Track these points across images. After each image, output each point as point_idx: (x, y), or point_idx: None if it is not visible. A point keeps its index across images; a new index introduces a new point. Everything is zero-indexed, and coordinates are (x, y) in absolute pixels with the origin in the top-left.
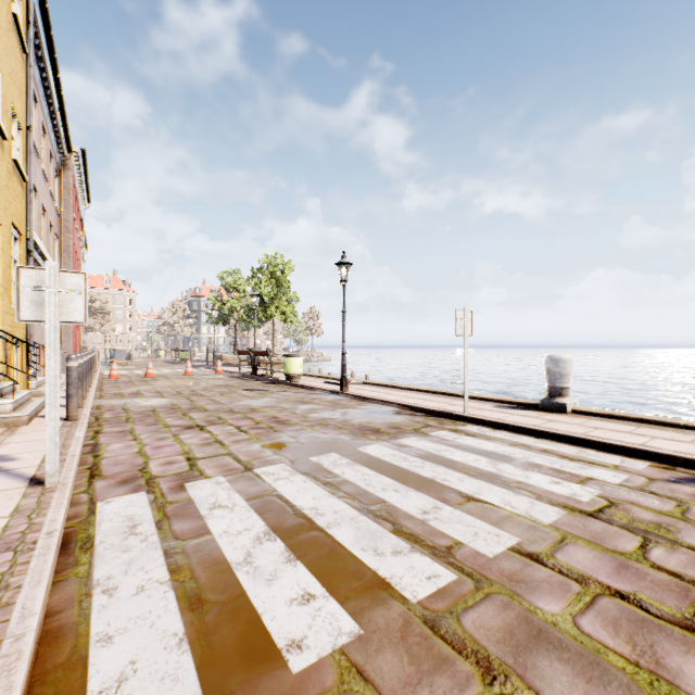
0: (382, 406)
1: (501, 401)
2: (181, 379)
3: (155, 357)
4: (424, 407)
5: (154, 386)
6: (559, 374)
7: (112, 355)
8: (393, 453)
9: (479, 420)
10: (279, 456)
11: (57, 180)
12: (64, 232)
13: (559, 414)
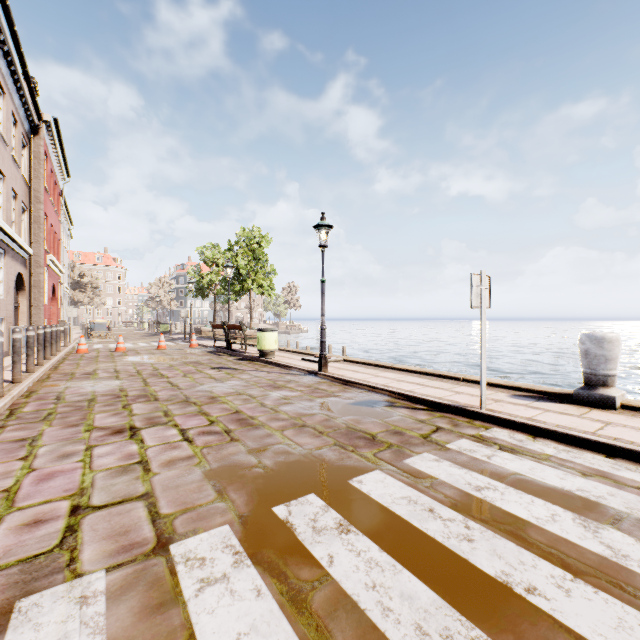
0: (370, 393)
1: (515, 388)
2: (151, 354)
3: (140, 330)
4: (424, 398)
5: (117, 363)
6: (603, 357)
7: (92, 328)
8: (408, 494)
9: (506, 421)
10: (224, 503)
11: (26, 149)
12: (35, 203)
13: (606, 410)
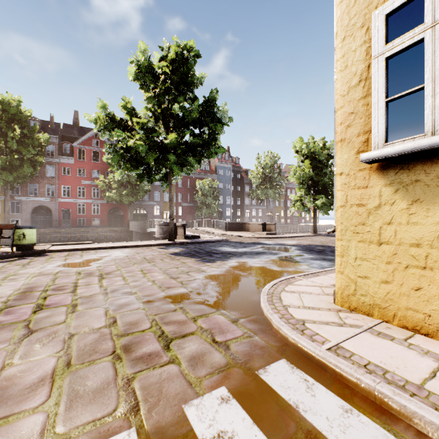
0: None
1: None
2: None
3: None
4: None
5: None
6: None
7: None
8: None
9: None
10: None
11: None
12: None
13: None
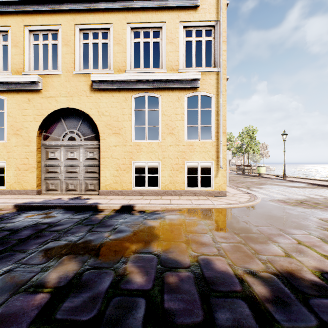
0: (300, 183)
1: None
2: None
3: None
4: (318, 183)
5: None
6: None
7: None
8: (300, 190)
9: None
10: (267, 187)
11: None
12: None
13: None
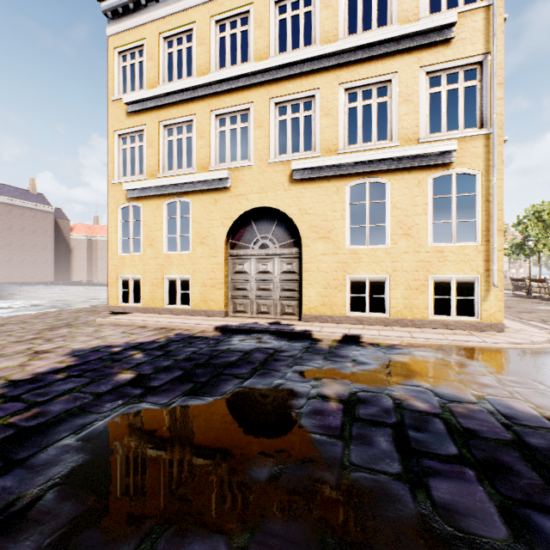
0: None
1: None
2: None
3: None
4: None
5: None
6: None
7: None
8: None
9: None
10: None
11: None
12: None
13: None
